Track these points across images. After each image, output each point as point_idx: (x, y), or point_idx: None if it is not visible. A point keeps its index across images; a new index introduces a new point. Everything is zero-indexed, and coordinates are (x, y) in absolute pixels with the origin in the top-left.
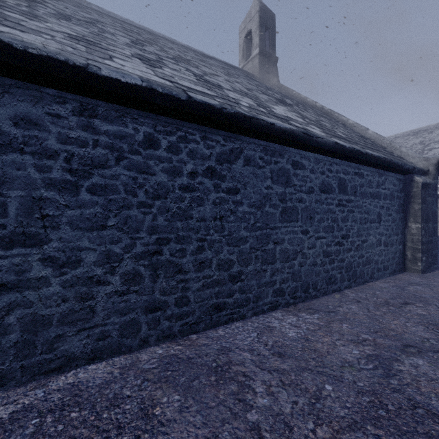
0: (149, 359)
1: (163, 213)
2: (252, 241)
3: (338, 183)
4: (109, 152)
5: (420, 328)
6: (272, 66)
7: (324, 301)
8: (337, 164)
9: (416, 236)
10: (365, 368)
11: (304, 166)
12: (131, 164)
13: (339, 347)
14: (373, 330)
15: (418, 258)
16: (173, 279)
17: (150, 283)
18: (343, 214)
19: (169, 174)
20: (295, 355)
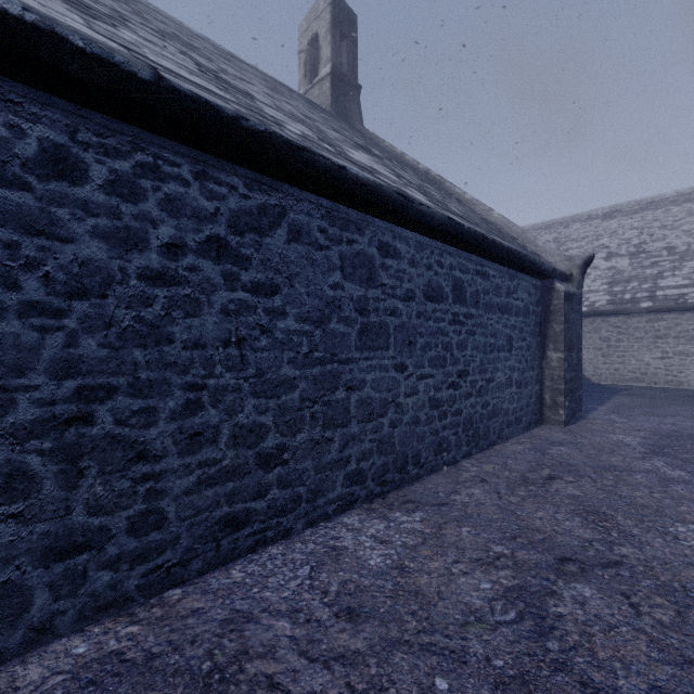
0: (45, 677)
1: (96, 330)
2: (306, 387)
3: (452, 286)
4: None
5: (577, 521)
6: (352, 98)
7: (431, 484)
8: (450, 255)
9: (556, 371)
10: (503, 622)
11: (400, 253)
12: None
13: (458, 578)
14: (510, 534)
15: (560, 403)
16: (124, 476)
17: (59, 492)
18: (461, 337)
19: (111, 243)
20: (381, 611)
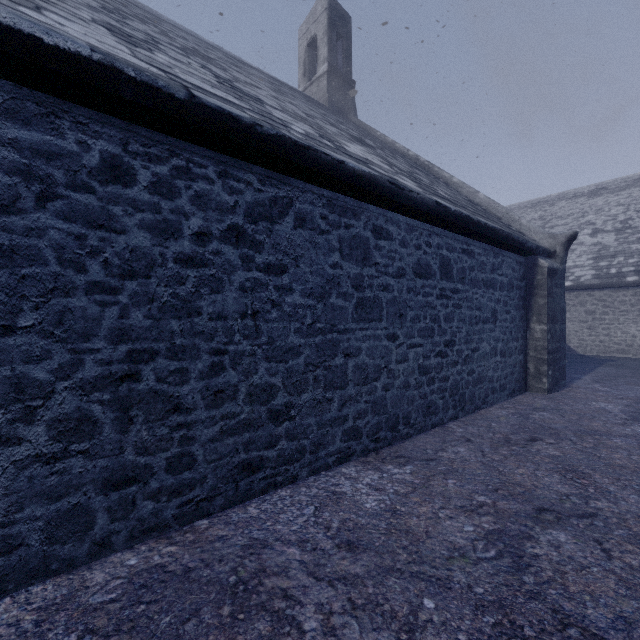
0: (107, 580)
1: (142, 304)
2: (309, 353)
3: (440, 264)
4: (21, 182)
5: (556, 478)
6: (347, 92)
7: (420, 442)
8: (438, 236)
9: (540, 341)
10: (484, 558)
11: (392, 235)
12: (72, 209)
13: (444, 522)
14: (492, 486)
15: (543, 372)
16: (164, 424)
17: (115, 435)
18: (447, 310)
19: (154, 233)
20: (376, 544)
